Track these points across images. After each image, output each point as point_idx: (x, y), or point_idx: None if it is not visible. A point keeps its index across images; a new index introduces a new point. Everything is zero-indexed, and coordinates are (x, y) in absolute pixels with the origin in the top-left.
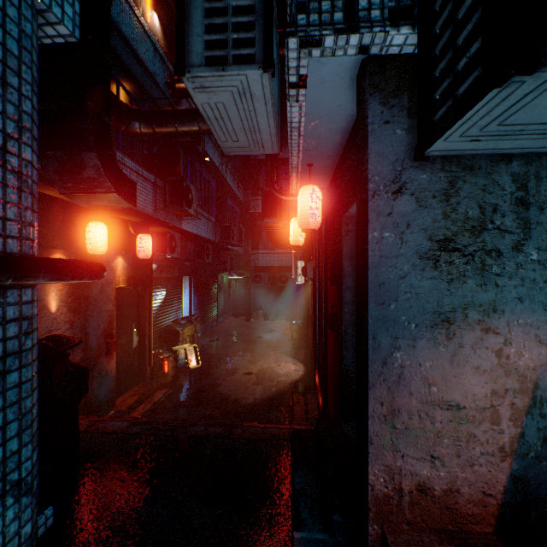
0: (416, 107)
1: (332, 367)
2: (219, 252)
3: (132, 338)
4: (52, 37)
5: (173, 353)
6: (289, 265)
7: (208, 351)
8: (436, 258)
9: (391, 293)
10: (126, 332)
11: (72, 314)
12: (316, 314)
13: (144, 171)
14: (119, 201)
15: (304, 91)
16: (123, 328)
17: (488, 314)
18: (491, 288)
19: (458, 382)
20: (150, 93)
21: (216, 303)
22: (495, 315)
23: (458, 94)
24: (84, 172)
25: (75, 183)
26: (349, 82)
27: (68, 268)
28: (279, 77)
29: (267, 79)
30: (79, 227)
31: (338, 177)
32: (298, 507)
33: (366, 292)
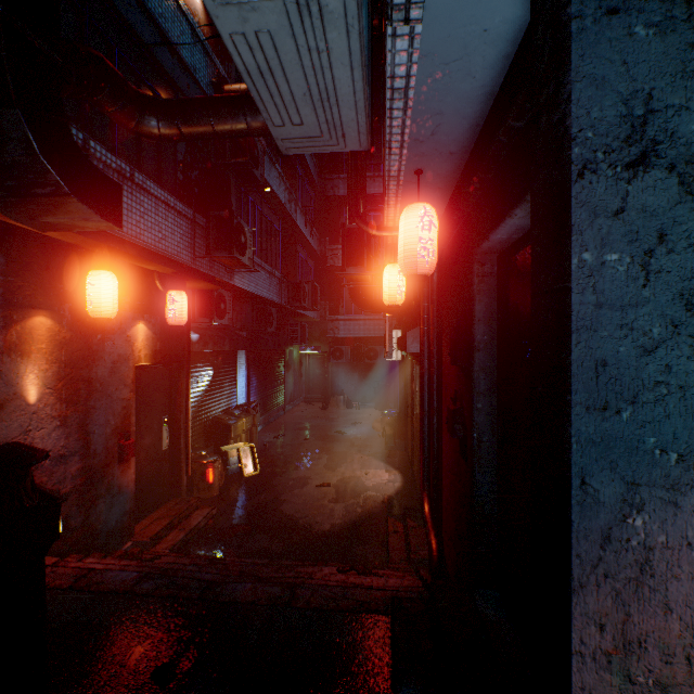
0: None
1: (453, 492)
2: (286, 319)
3: (160, 437)
4: None
5: (221, 455)
6: (379, 335)
7: (270, 452)
8: None
9: (621, 386)
10: (152, 429)
11: (63, 405)
12: (425, 407)
13: (178, 202)
14: (85, 214)
15: None
16: (147, 423)
17: None
18: None
19: None
20: (187, 94)
21: (283, 386)
22: None
23: None
24: (4, 151)
25: None
26: None
27: None
28: (370, 25)
29: None
30: (75, 278)
31: (472, 178)
32: None
33: (564, 383)
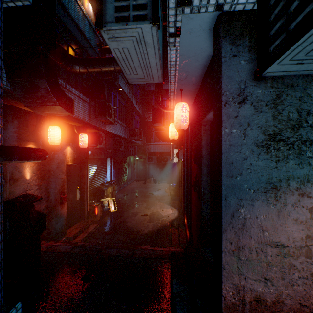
0: (254, 45)
1: (195, 213)
2: (128, 144)
3: (76, 194)
4: (14, 1)
5: (100, 203)
6: (168, 151)
7: (121, 202)
8: (268, 146)
9: (237, 169)
10: (73, 191)
11: (39, 180)
12: (185, 181)
13: (83, 96)
14: (62, 111)
15: (179, 38)
16: (71, 188)
17: (303, 183)
18: (305, 166)
19: (283, 229)
20: (87, 50)
21: (126, 174)
22: (308, 184)
23: (290, 28)
24: (38, 92)
25: (34, 99)
26: (208, 32)
27: (16, 153)
28: (163, 35)
29: (155, 30)
30: (43, 129)
31: (199, 96)
32: (175, 305)
33: (220, 169)
